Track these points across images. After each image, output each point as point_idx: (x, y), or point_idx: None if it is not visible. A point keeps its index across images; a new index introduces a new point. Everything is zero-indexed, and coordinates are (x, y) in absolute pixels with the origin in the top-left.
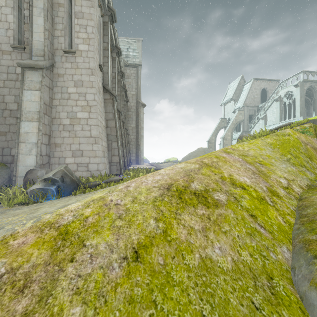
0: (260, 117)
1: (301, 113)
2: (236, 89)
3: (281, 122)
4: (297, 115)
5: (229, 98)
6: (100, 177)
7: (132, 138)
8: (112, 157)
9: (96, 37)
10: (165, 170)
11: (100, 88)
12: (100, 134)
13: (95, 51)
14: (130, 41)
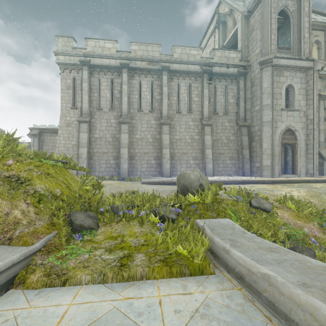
0: None
1: None
2: None
3: None
4: None
5: None
6: None
7: (256, 130)
8: None
9: (65, 95)
10: None
11: (74, 121)
12: (61, 151)
13: (63, 104)
14: None
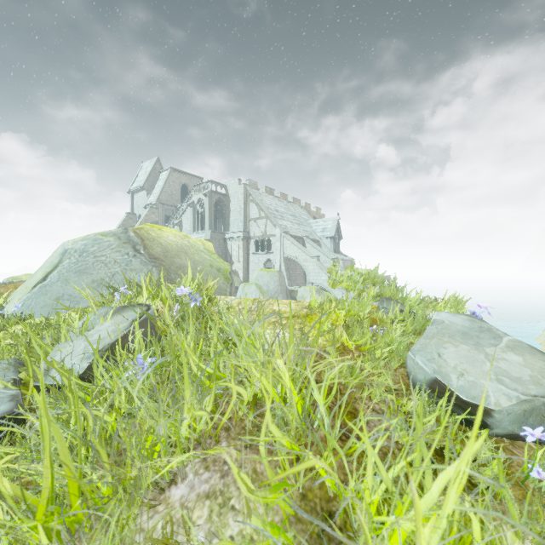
0: (175, 222)
1: (210, 226)
2: (150, 176)
3: (194, 233)
4: (207, 228)
5: (139, 185)
6: None
7: None
8: None
9: None
10: None
11: None
12: None
13: None
14: None
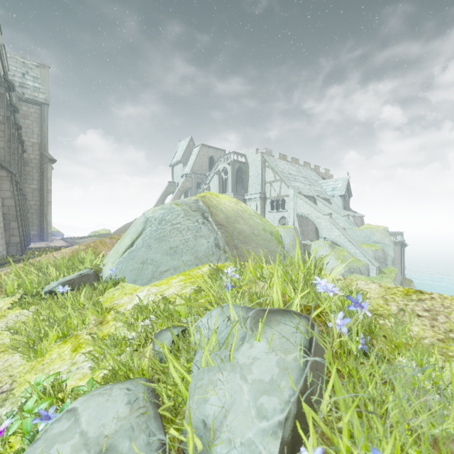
0: (204, 188)
1: (232, 190)
2: (185, 151)
3: None
4: (230, 191)
5: (177, 159)
6: (4, 257)
7: (31, 204)
8: (11, 238)
9: None
10: (66, 249)
11: None
12: None
13: None
14: (28, 63)
